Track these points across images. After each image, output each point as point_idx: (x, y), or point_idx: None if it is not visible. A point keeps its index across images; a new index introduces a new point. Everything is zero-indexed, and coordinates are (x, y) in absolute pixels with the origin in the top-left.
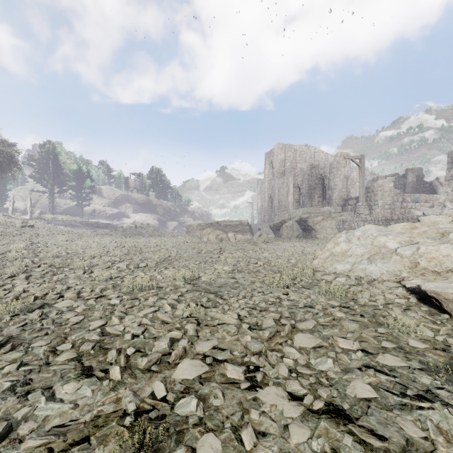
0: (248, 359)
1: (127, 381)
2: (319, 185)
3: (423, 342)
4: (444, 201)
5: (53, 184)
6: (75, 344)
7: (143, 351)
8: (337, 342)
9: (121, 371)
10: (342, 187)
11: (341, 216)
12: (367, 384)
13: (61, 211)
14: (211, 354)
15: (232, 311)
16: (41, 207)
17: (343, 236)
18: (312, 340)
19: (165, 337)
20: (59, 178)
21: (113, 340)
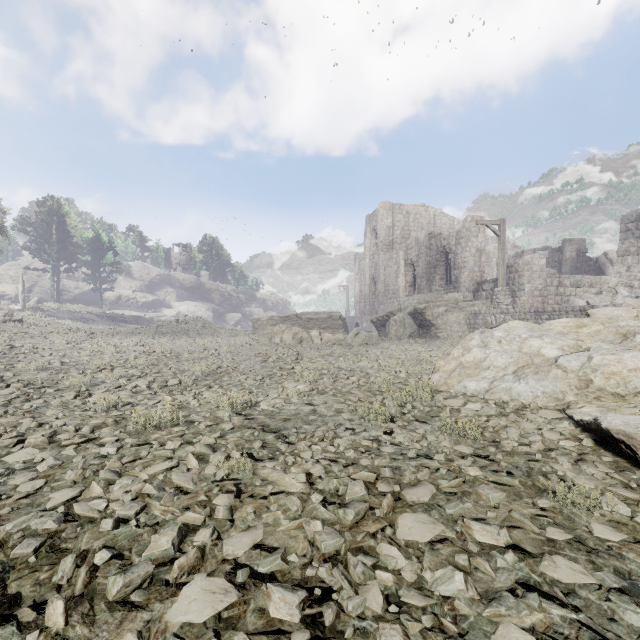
0: (312, 572)
1: (74, 631)
2: (441, 261)
3: (616, 528)
4: (616, 285)
5: (57, 259)
6: (8, 541)
7: (127, 555)
8: (470, 529)
9: (71, 605)
10: (474, 266)
11: (472, 306)
12: (529, 634)
13: (71, 299)
14: (249, 560)
15: (299, 467)
16: (41, 293)
17: (477, 337)
18: (428, 528)
19: (171, 527)
20: (67, 250)
21: (80, 532)
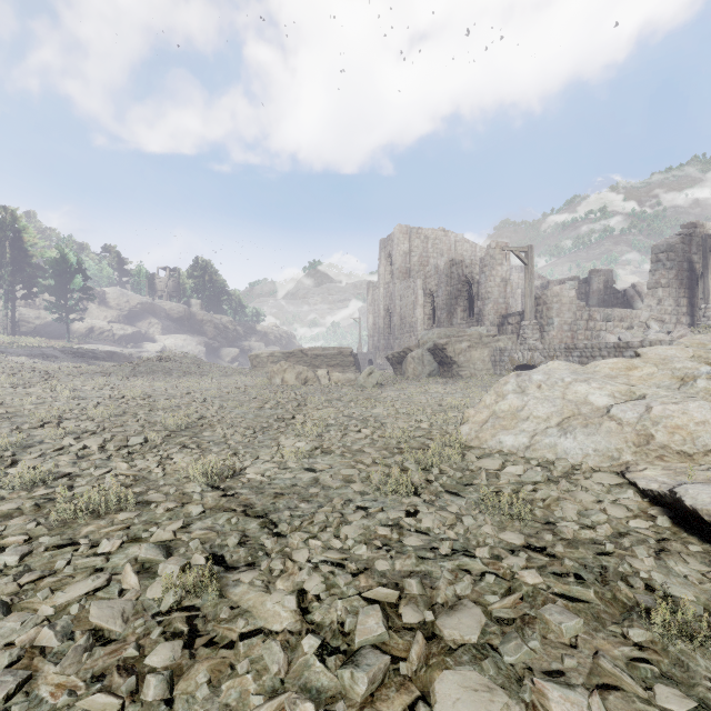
0: None
1: None
2: (463, 292)
3: None
4: (648, 319)
5: (12, 282)
6: None
7: None
8: (546, 699)
9: None
10: (499, 297)
11: (497, 341)
12: None
13: (31, 331)
14: None
15: (289, 579)
16: None
17: (512, 381)
18: (482, 700)
19: None
20: (25, 273)
21: None
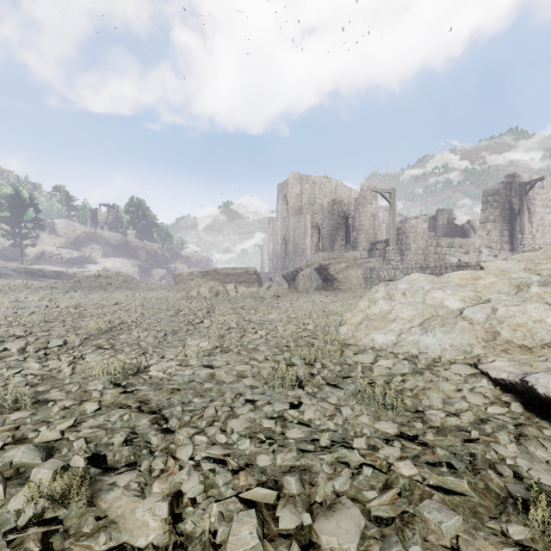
0: None
1: None
2: (342, 224)
3: None
4: (480, 246)
5: None
6: None
7: None
8: None
9: None
10: (369, 228)
11: (368, 263)
12: None
13: None
14: None
15: (167, 480)
16: None
17: (382, 289)
18: None
19: None
20: None
21: None
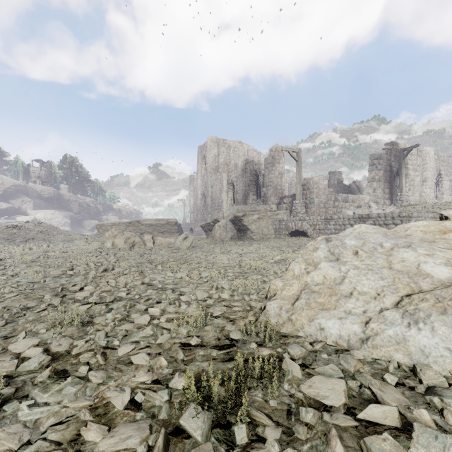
0: None
1: None
2: (254, 181)
3: None
4: (369, 201)
5: None
6: None
7: None
8: None
9: None
10: (277, 185)
11: (277, 215)
12: None
13: None
14: None
15: None
16: None
17: (323, 246)
18: None
19: None
20: None
21: None
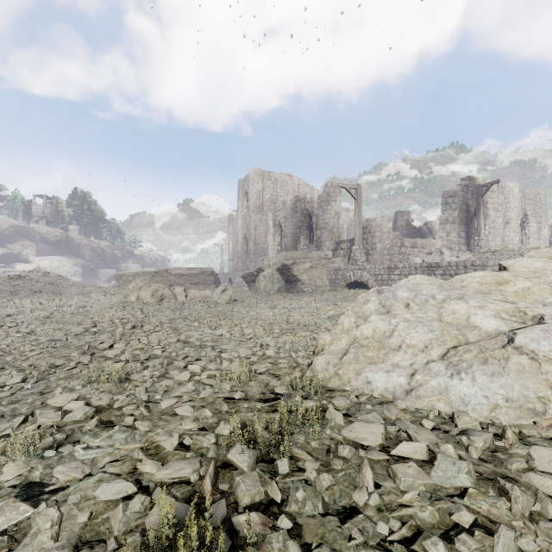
0: None
1: None
2: (305, 223)
3: None
4: (441, 247)
5: None
6: None
7: None
8: None
9: None
10: (333, 227)
11: (333, 263)
12: None
13: None
14: None
15: None
16: None
17: (374, 299)
18: None
19: None
20: None
21: None
